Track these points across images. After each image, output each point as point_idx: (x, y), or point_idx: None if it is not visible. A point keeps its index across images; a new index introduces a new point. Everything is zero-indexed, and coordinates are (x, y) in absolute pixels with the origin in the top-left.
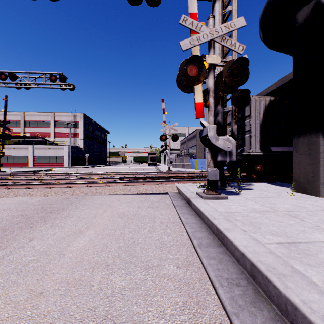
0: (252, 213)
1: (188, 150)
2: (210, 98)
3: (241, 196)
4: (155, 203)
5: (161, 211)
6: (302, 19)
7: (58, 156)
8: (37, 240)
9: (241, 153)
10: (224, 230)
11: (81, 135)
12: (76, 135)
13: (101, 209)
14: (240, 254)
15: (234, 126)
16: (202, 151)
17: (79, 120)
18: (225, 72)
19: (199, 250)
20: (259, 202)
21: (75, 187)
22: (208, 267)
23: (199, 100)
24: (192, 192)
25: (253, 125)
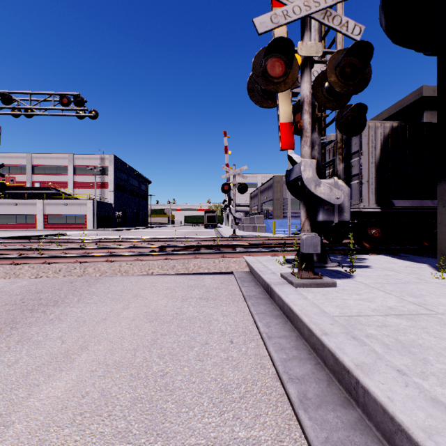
0: (392, 318)
1: (260, 206)
2: (305, 116)
3: (355, 279)
4: (212, 290)
5: (221, 307)
6: None
7: (78, 215)
8: None
9: None
10: (356, 369)
11: (111, 185)
12: (104, 186)
13: (120, 303)
14: None
15: (340, 165)
16: (281, 207)
17: (108, 165)
18: (330, 69)
19: (305, 420)
20: (393, 293)
21: (88, 262)
22: None
23: (286, 119)
24: (272, 272)
25: (365, 165)
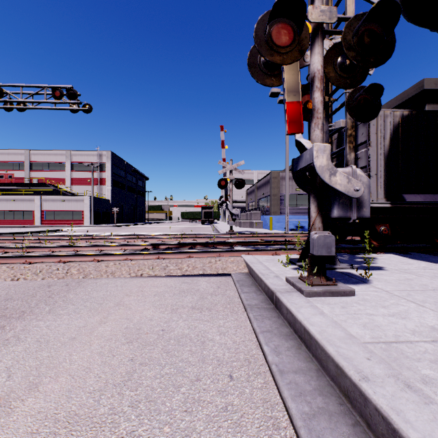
0: None
1: (257, 202)
2: (316, 94)
3: (374, 285)
4: (207, 297)
5: (218, 321)
6: None
7: (75, 211)
8: None
9: None
10: None
11: (108, 182)
12: (101, 182)
13: (98, 314)
14: None
15: (350, 155)
16: (279, 203)
17: (105, 161)
18: (347, 37)
19: None
20: (427, 305)
21: (73, 262)
22: None
23: (294, 97)
24: (276, 275)
25: (373, 157)
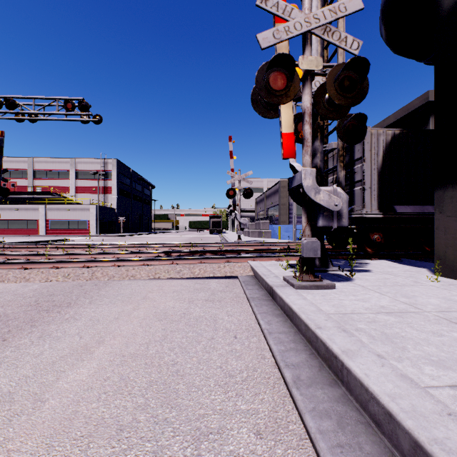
0: (382, 315)
1: (266, 211)
2: (306, 126)
3: (354, 282)
4: (217, 293)
5: (226, 308)
6: (452, 2)
7: (81, 220)
8: (4, 368)
9: (350, 215)
10: (342, 354)
11: (114, 190)
12: (106, 191)
13: (130, 304)
14: (382, 413)
15: (341, 172)
16: (287, 212)
17: (111, 169)
18: (329, 83)
19: (297, 395)
20: (387, 294)
21: (96, 267)
22: (318, 438)
23: (288, 129)
24: (275, 275)
25: (367, 172)
